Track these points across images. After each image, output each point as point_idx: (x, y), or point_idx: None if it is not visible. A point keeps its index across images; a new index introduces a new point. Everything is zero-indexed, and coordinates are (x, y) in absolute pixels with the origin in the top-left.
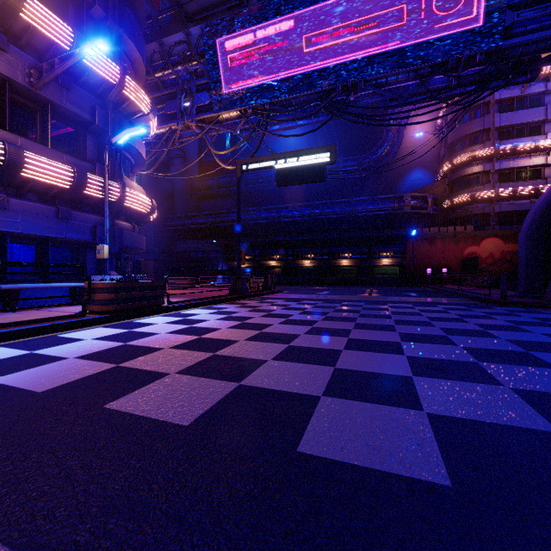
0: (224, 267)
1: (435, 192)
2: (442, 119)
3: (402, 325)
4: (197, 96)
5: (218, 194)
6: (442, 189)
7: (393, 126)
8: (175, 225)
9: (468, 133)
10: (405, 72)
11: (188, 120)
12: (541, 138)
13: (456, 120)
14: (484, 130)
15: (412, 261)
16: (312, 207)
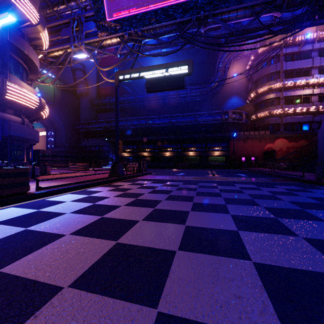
0: (113, 156)
1: (246, 110)
2: (250, 65)
3: (284, 217)
4: (85, 25)
5: (109, 109)
6: (250, 109)
7: (221, 68)
8: (80, 129)
9: (267, 73)
10: (243, 9)
11: (79, 42)
12: (310, 77)
13: (259, 66)
14: (276, 72)
15: (233, 153)
16: (171, 117)
